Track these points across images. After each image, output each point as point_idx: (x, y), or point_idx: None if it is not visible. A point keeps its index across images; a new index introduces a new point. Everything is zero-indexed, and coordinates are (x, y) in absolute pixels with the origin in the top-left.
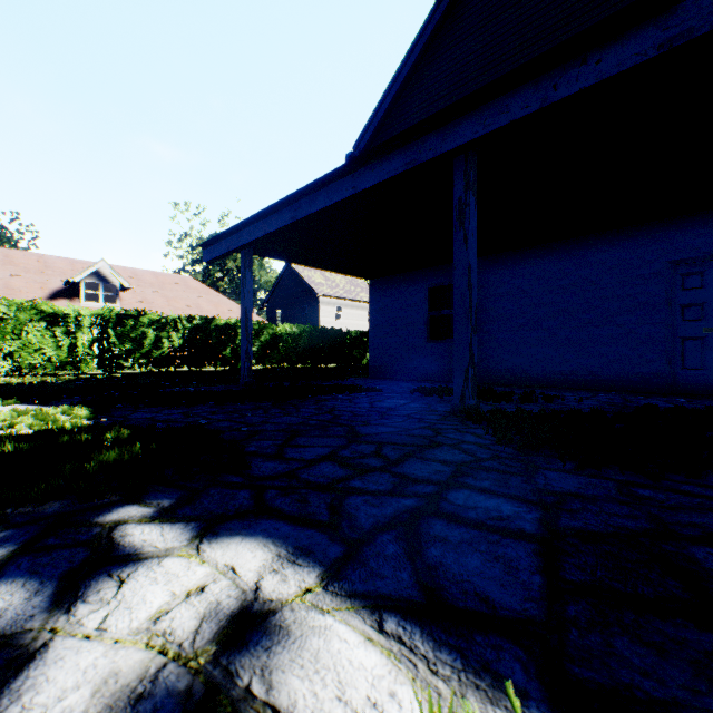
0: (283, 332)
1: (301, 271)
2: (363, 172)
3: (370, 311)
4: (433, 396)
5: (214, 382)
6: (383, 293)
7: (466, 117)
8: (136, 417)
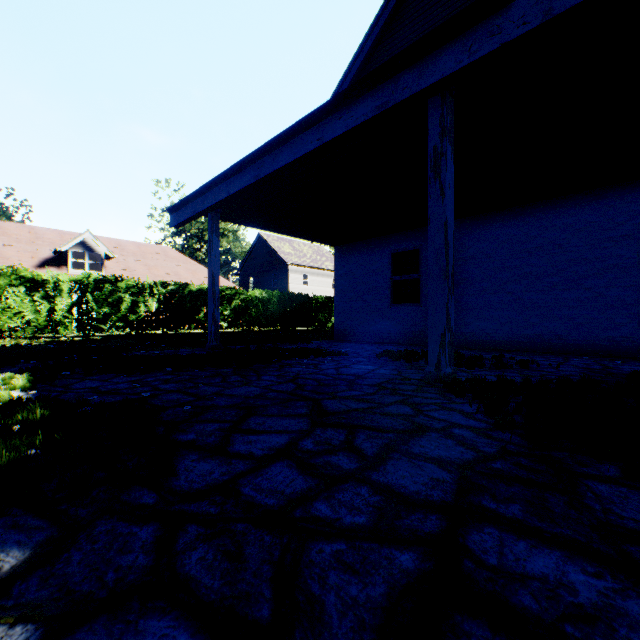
0: (253, 297)
1: (271, 242)
2: (329, 121)
3: (335, 276)
4: (401, 360)
5: (183, 345)
6: (348, 259)
7: (447, 46)
8: (79, 386)
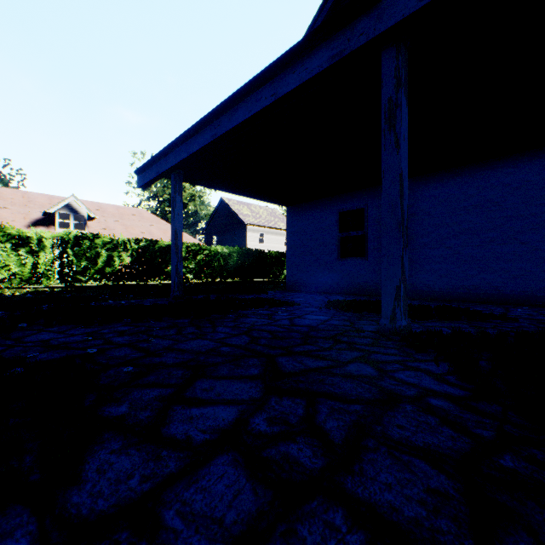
0: (216, 252)
1: (232, 205)
2: (283, 76)
3: (287, 233)
4: (350, 310)
5: (150, 295)
6: (299, 218)
7: None
8: (31, 339)
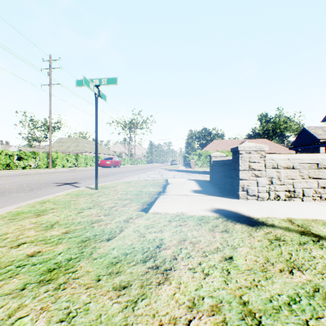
0: None
1: (310, 130)
2: (313, 145)
3: None
4: None
5: None
6: None
7: (322, 144)
8: None
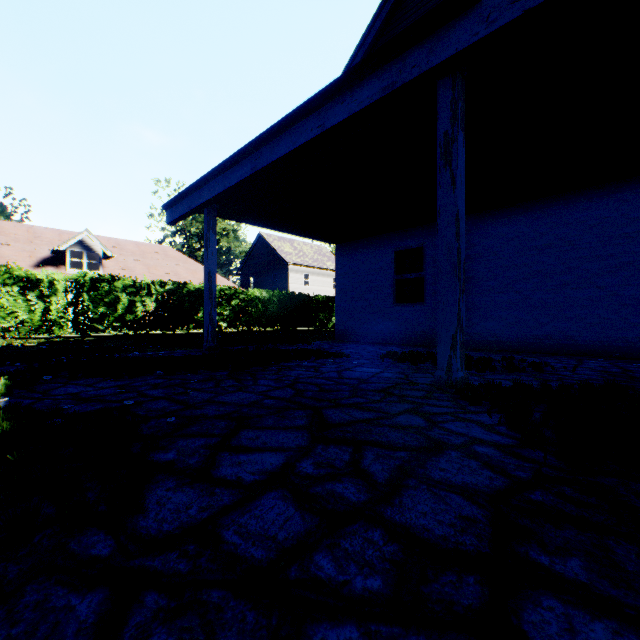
0: (253, 297)
1: (272, 241)
2: (331, 106)
3: (336, 275)
4: (406, 362)
5: (180, 346)
6: (349, 257)
7: (461, 17)
8: (59, 392)
